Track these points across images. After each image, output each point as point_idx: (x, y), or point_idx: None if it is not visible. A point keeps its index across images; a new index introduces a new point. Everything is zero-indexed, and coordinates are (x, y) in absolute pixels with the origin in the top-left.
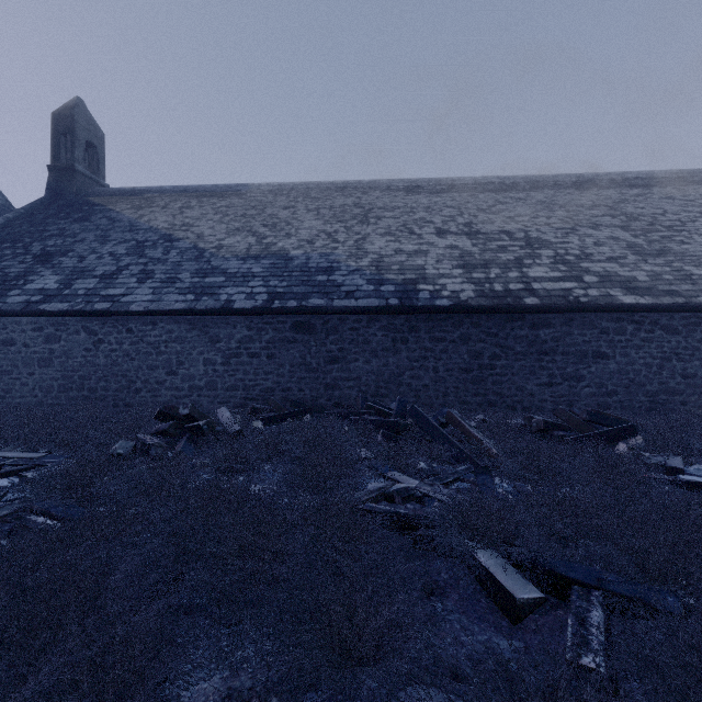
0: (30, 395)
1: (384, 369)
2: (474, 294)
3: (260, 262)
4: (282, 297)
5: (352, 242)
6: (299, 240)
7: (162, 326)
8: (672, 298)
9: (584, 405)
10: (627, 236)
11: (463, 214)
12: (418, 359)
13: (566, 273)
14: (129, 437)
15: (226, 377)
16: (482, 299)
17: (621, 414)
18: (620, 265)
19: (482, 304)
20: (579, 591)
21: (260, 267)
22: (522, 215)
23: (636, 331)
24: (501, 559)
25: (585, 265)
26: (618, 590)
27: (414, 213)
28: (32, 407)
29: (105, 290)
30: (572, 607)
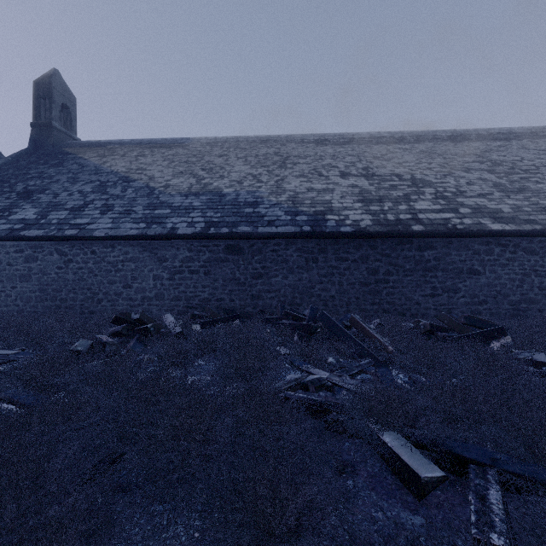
0: (13, 304)
1: (299, 283)
2: (371, 222)
3: (199, 198)
4: (216, 225)
5: (273, 182)
6: (231, 181)
7: (120, 248)
8: (532, 226)
9: (460, 312)
10: (493, 177)
11: (361, 161)
12: (326, 275)
13: (445, 206)
14: (90, 337)
15: (171, 290)
16: (377, 227)
17: (491, 318)
18: (488, 200)
19: (378, 230)
20: (476, 470)
21: (199, 201)
22: (409, 161)
23: (502, 252)
24: (404, 441)
25: (460, 200)
26: (511, 469)
27: (322, 160)
28: (13, 314)
29: (74, 219)
30: (471, 484)
